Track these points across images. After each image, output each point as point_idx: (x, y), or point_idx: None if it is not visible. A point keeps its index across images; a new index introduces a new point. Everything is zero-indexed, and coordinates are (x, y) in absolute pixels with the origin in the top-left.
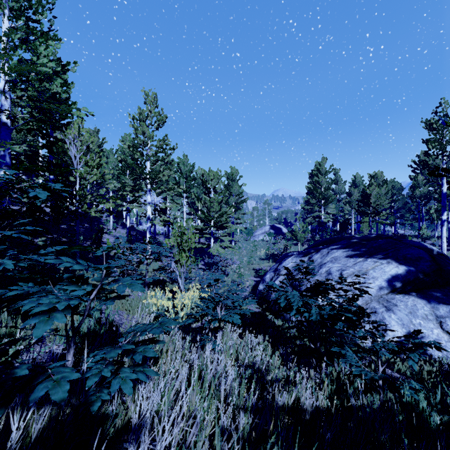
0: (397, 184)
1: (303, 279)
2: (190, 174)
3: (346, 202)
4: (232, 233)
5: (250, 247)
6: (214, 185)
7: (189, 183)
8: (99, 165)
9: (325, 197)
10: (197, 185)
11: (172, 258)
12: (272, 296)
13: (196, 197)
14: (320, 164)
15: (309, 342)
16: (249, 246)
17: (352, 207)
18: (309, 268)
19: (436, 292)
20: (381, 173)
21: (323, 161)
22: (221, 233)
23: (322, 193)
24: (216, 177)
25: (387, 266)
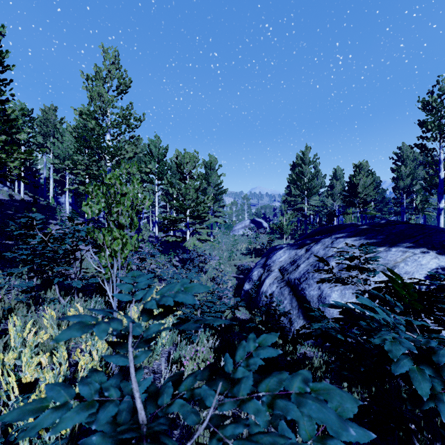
0: (377, 177)
1: (304, 276)
2: (163, 157)
3: (328, 195)
4: (210, 227)
5: (230, 242)
6: (190, 170)
7: (161, 167)
8: (0, 101)
9: (309, 188)
10: (172, 174)
11: (135, 252)
12: (263, 298)
13: (169, 183)
14: (303, 154)
15: (412, 437)
16: (229, 241)
17: (334, 200)
18: (369, 259)
19: None
20: (366, 163)
21: (306, 150)
22: (199, 226)
23: (306, 184)
24: (193, 160)
25: (422, 257)
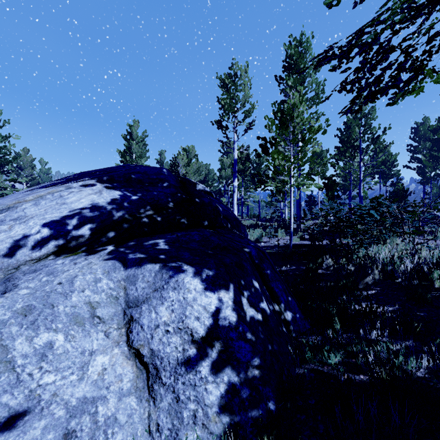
0: (212, 169)
1: None
2: None
3: None
4: None
5: None
6: None
7: None
8: None
9: None
10: None
11: None
12: None
13: None
14: (131, 127)
15: None
16: None
17: None
18: None
19: (160, 238)
20: (192, 147)
21: (134, 123)
22: None
23: (132, 162)
24: None
25: (76, 192)
